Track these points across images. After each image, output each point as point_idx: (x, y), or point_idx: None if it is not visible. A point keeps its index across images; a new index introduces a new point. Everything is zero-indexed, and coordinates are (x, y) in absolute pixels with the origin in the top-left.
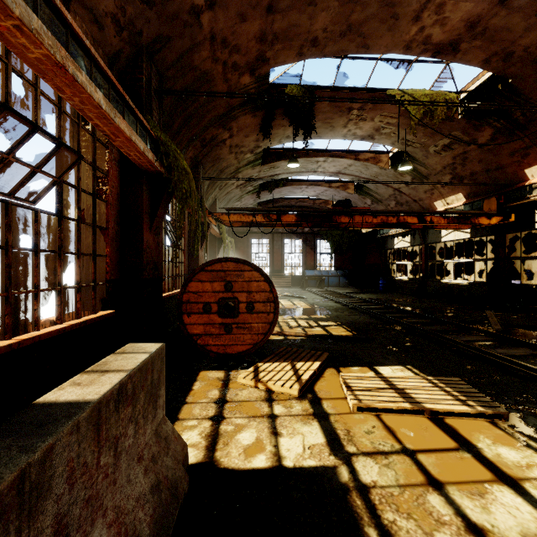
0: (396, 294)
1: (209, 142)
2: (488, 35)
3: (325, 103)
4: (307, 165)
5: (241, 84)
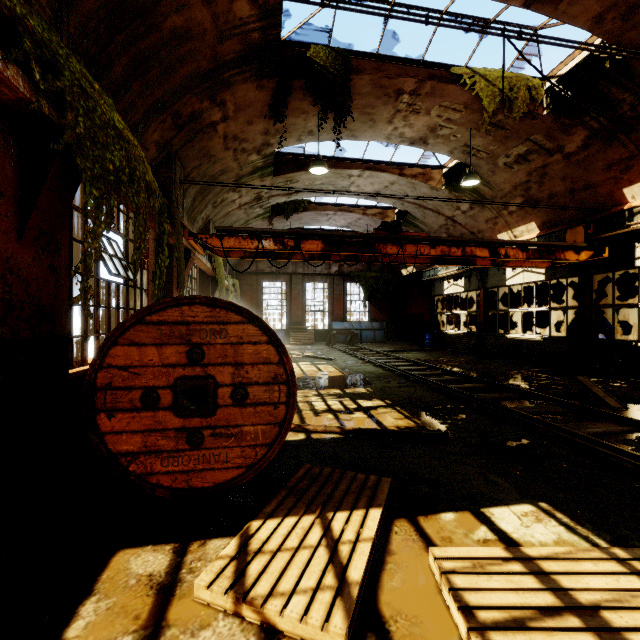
0: (448, 353)
1: (188, 121)
2: None
3: (366, 79)
4: (336, 181)
5: (235, 16)
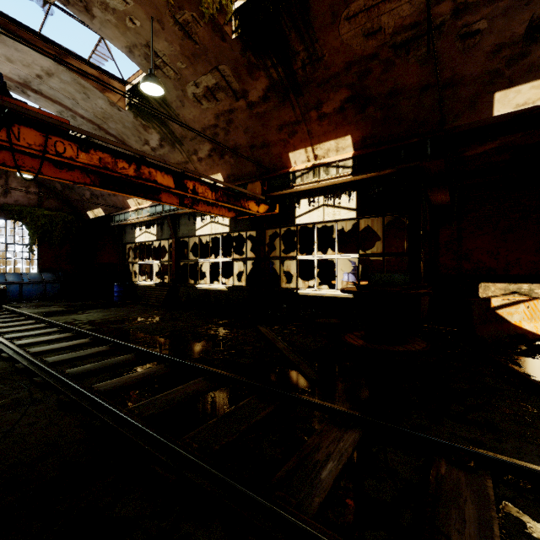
0: (138, 308)
1: None
2: None
3: None
4: None
5: None
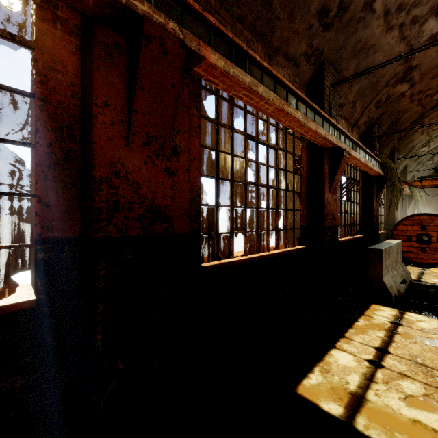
0: None
1: (403, 136)
2: None
3: None
4: None
5: (432, 100)
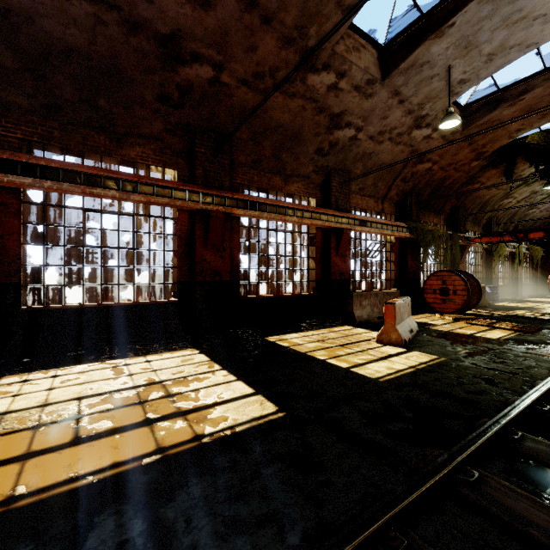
0: None
1: (462, 195)
2: None
3: None
4: None
5: (472, 166)
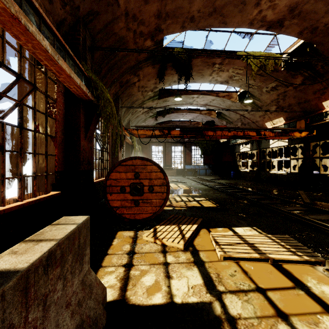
0: (241, 180)
1: (125, 83)
2: (302, 16)
3: (198, 60)
4: (186, 100)
5: (145, 46)
